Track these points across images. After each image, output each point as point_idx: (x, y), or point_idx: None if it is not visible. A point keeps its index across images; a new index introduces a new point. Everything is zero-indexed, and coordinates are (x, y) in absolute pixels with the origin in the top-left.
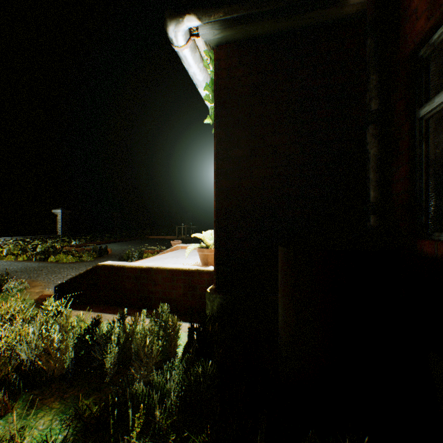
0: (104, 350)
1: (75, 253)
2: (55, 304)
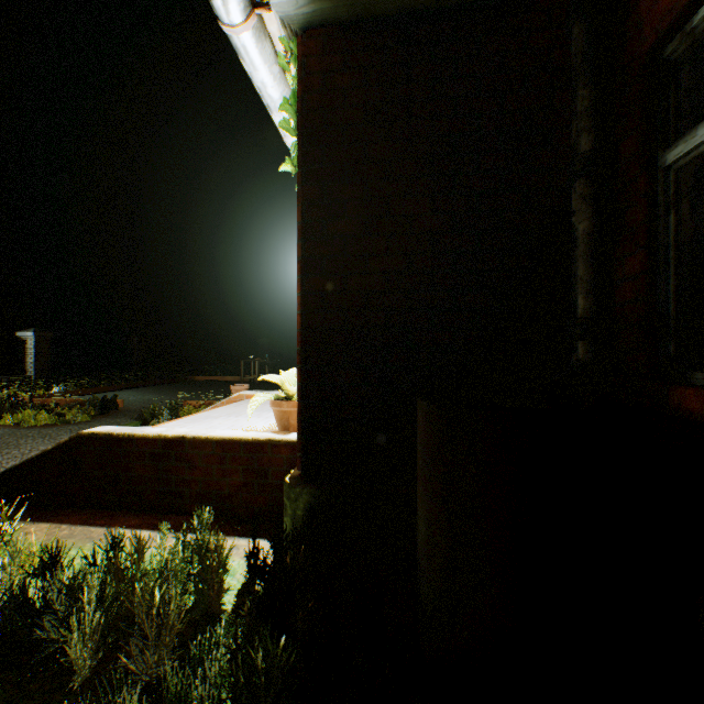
0: (66, 618)
1: (53, 409)
2: None
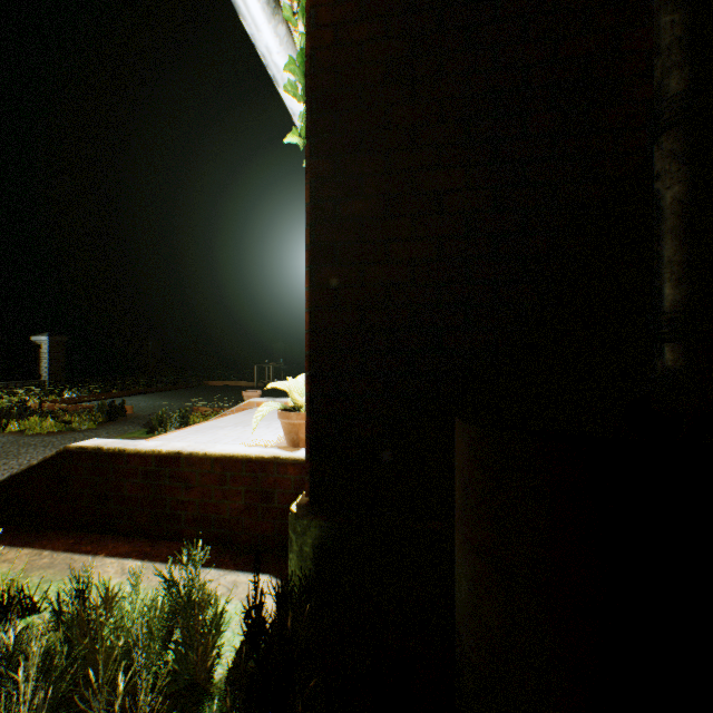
0: (6, 696)
1: (61, 416)
2: None
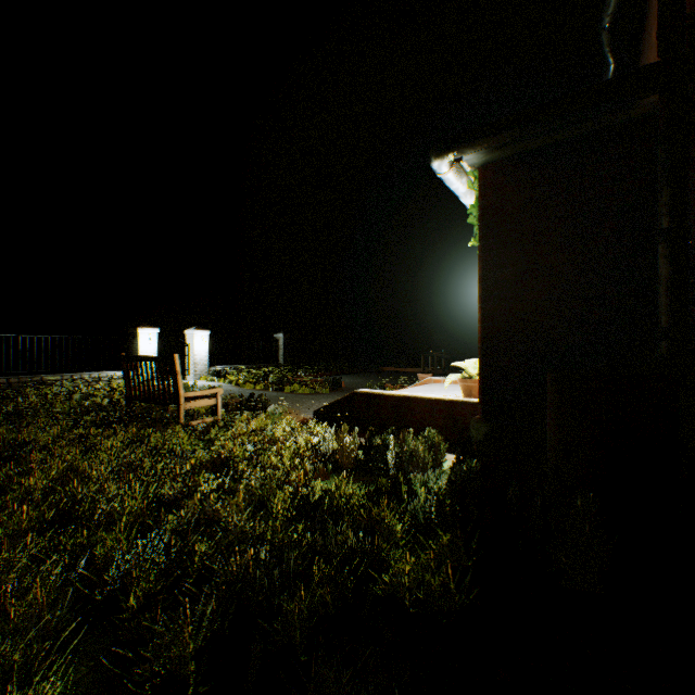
0: (383, 454)
1: (307, 384)
2: (322, 424)
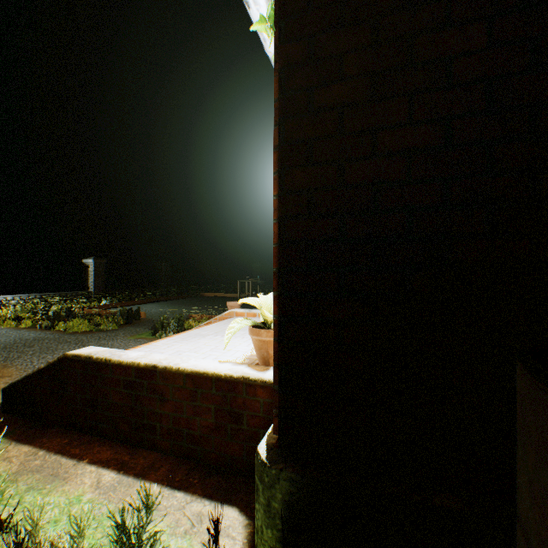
0: None
1: (93, 318)
2: None
